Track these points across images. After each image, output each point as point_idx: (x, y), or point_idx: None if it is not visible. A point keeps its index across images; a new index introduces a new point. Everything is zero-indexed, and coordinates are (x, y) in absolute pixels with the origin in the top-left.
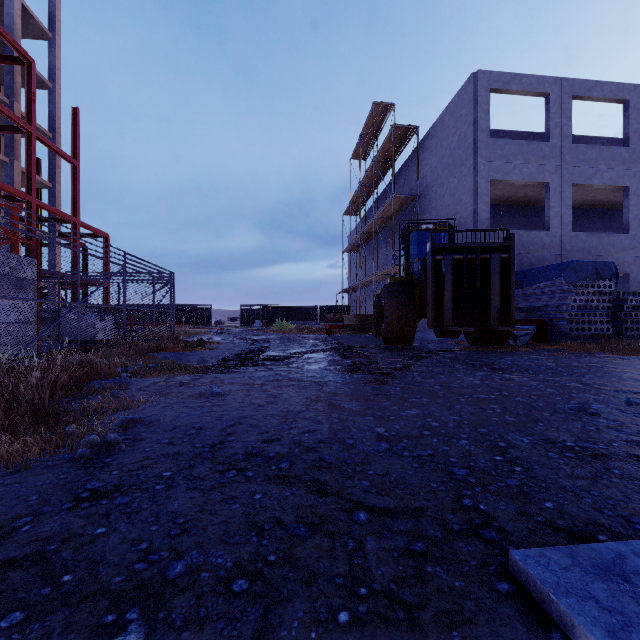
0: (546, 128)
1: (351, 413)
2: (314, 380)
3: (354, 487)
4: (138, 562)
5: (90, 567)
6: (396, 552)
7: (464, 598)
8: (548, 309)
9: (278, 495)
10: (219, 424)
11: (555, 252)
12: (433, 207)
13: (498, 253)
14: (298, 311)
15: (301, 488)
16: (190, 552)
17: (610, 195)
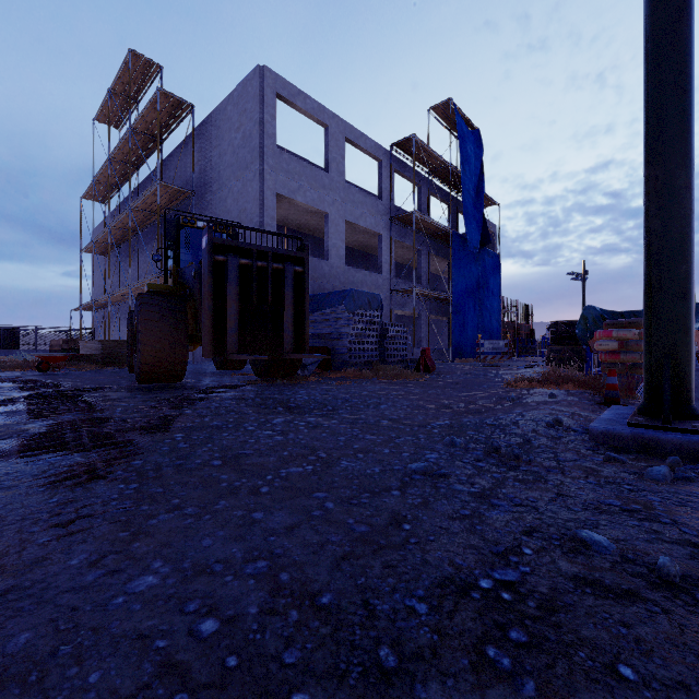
0: (326, 159)
1: None
2: None
3: None
4: None
5: None
6: None
7: None
8: (332, 336)
9: None
10: None
11: (333, 282)
12: (213, 211)
13: (292, 264)
14: None
15: None
16: None
17: (369, 240)
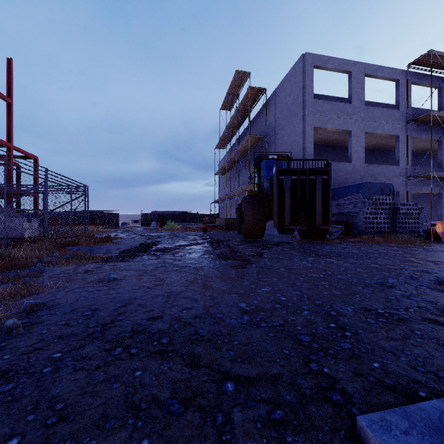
0: (349, 94)
1: (220, 292)
2: (193, 266)
3: (222, 357)
4: None
5: None
6: (259, 423)
7: None
8: (351, 214)
9: (157, 370)
10: (112, 305)
11: (354, 177)
12: (276, 144)
13: (321, 175)
14: (183, 215)
15: (178, 362)
16: None
17: (387, 141)
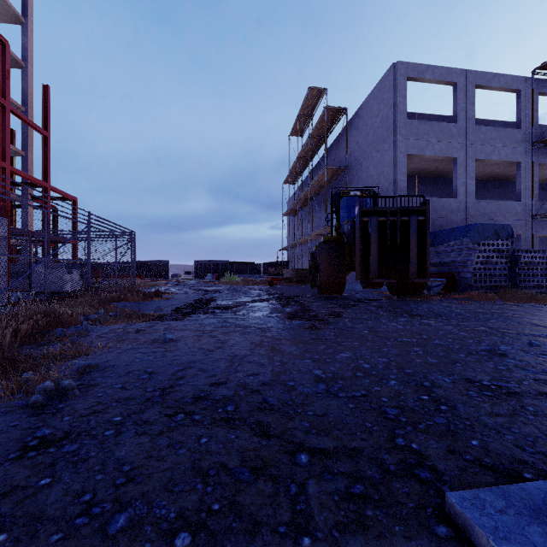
0: (454, 112)
1: (291, 356)
2: (258, 326)
3: (295, 428)
4: (79, 516)
5: (28, 524)
6: (337, 495)
7: (405, 544)
8: (456, 264)
9: (223, 438)
10: (170, 368)
11: (461, 216)
12: (359, 177)
13: (416, 216)
14: (244, 266)
15: (245, 431)
16: (134, 503)
17: (505, 169)
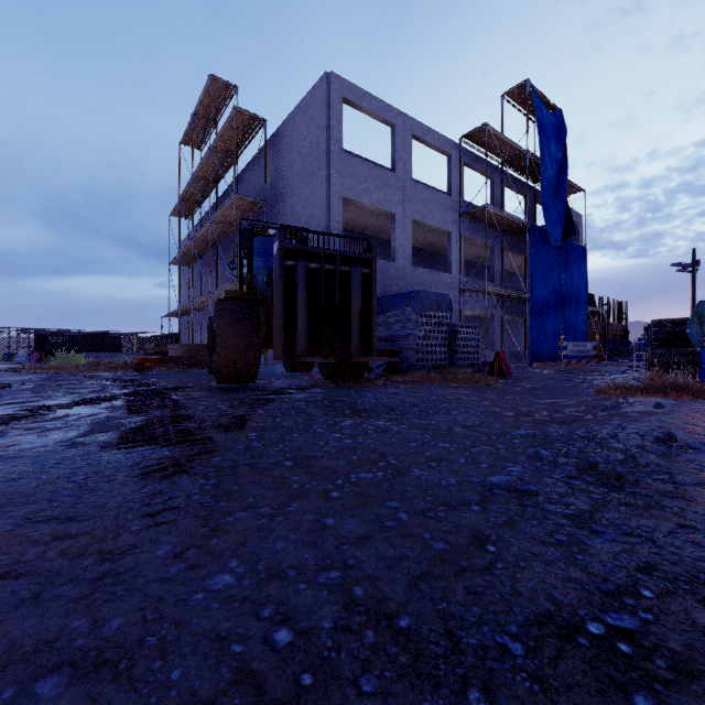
0: (392, 159)
1: None
2: (2, 487)
3: None
4: None
5: None
6: None
7: None
8: (398, 339)
9: None
10: None
11: (399, 284)
12: (283, 219)
13: (359, 266)
14: (100, 339)
15: None
16: None
17: (437, 238)
